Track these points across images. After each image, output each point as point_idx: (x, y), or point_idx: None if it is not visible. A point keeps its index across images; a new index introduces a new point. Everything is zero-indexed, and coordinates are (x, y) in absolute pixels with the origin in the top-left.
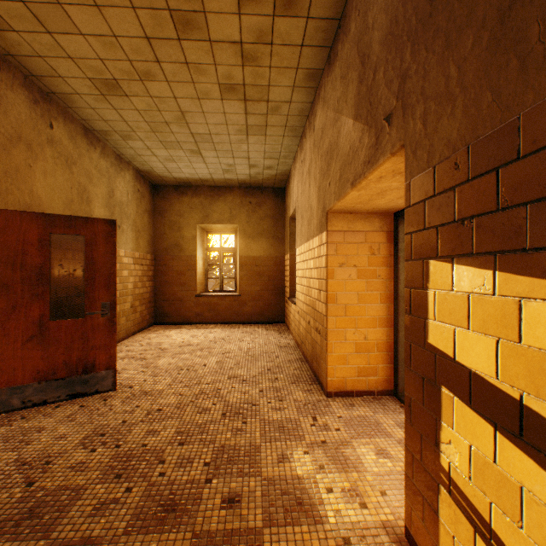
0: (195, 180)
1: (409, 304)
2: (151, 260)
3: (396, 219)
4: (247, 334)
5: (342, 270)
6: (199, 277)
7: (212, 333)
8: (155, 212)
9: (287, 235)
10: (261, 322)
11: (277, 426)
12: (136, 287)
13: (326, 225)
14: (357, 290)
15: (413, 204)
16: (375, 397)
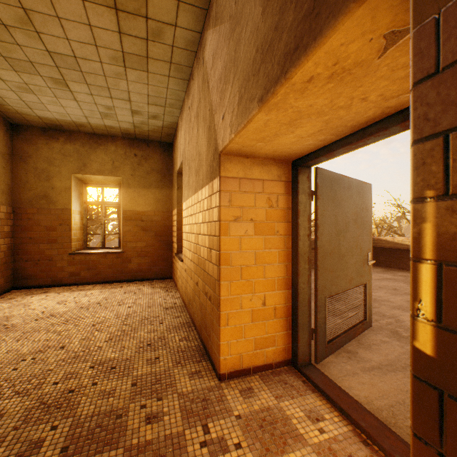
0: (68, 123)
1: (437, 301)
2: (7, 213)
3: (295, 168)
4: (130, 295)
5: (238, 225)
6: (74, 233)
7: (86, 297)
8: (15, 156)
9: (174, 190)
10: (147, 279)
11: None
12: None
13: (219, 169)
14: (255, 248)
15: (454, 60)
16: (274, 370)
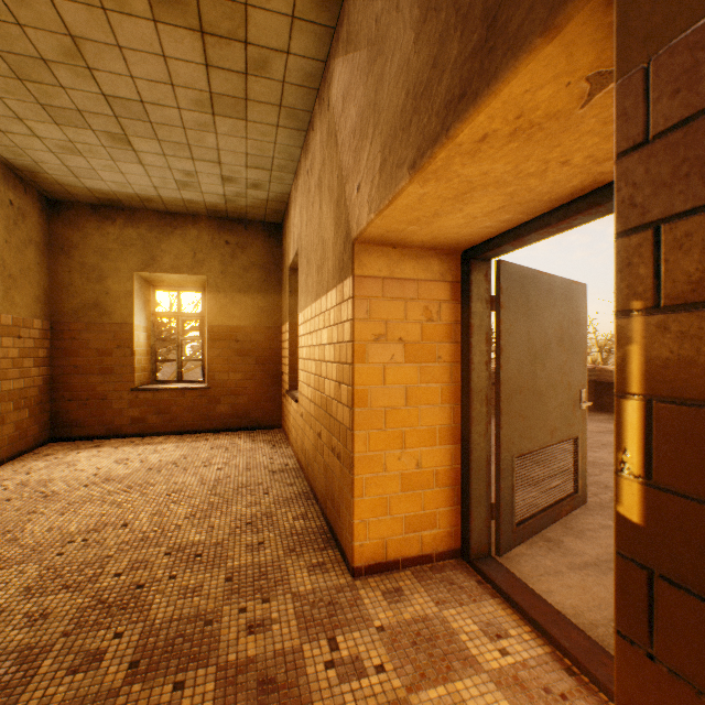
0: (129, 197)
1: (646, 450)
2: (43, 330)
3: (467, 262)
4: (220, 452)
5: (380, 348)
6: (138, 359)
7: (156, 454)
8: (53, 246)
9: (285, 294)
10: (245, 429)
11: (254, 685)
12: (6, 379)
13: (352, 265)
14: (405, 382)
15: (667, 128)
16: (434, 565)
